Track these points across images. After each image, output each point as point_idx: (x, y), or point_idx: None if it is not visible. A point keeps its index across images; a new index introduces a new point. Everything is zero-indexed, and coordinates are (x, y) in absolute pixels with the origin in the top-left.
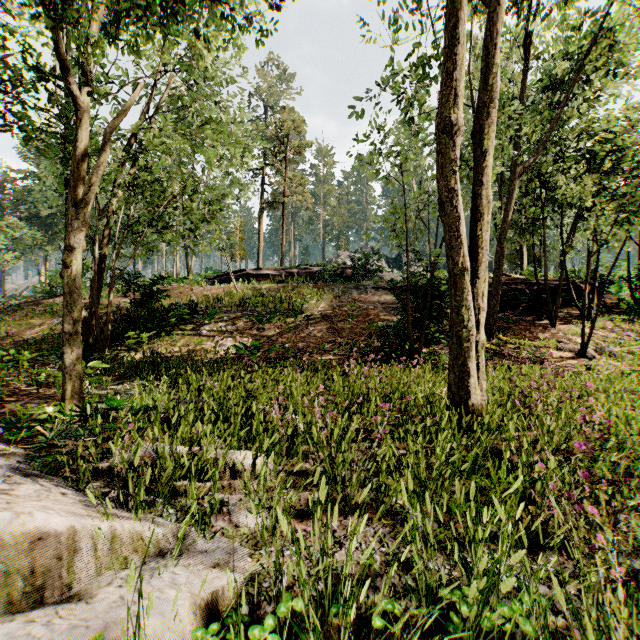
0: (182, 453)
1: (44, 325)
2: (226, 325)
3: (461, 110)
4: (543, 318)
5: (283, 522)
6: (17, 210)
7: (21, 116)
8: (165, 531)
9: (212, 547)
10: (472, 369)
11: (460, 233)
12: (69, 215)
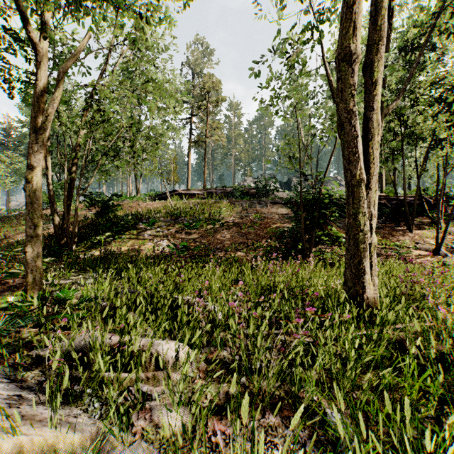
0: (113, 343)
1: None
2: (163, 230)
3: (359, 41)
4: (402, 225)
5: None
6: (18, 149)
7: None
8: (82, 437)
9: None
10: (367, 267)
11: (358, 149)
12: (30, 140)
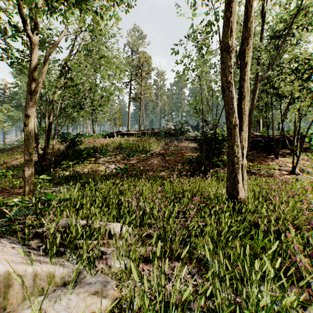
0: (82, 224)
1: (22, 158)
2: (111, 158)
3: (234, 39)
4: (271, 154)
5: (133, 272)
6: (11, 102)
7: (4, 48)
8: (68, 270)
9: (94, 280)
10: (240, 179)
11: (233, 105)
12: (27, 99)
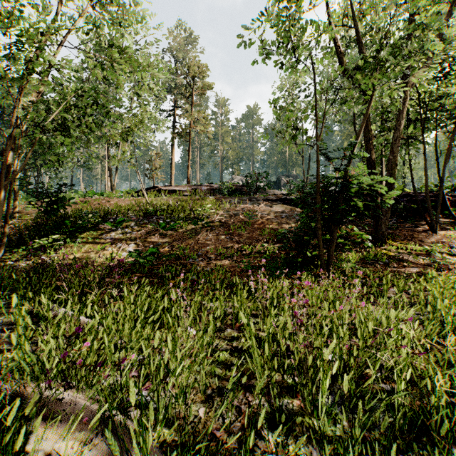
0: None
1: None
2: (132, 231)
3: None
4: (420, 225)
5: None
6: None
7: None
8: None
9: None
10: None
11: None
12: None
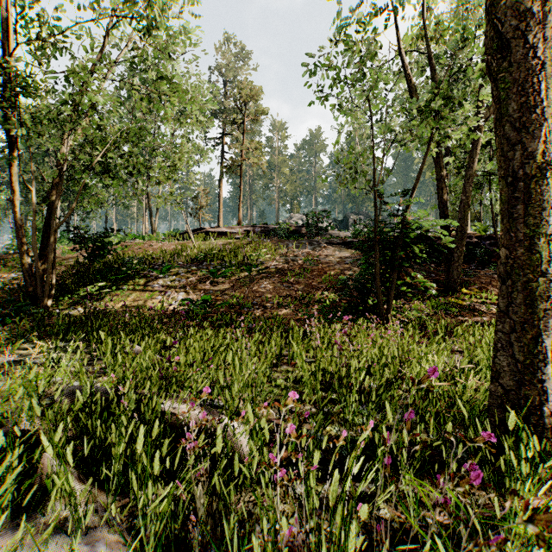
0: None
1: (1, 279)
2: (180, 279)
3: None
4: None
5: None
6: (0, 176)
7: None
8: None
9: None
10: (550, 350)
11: (540, 96)
12: None
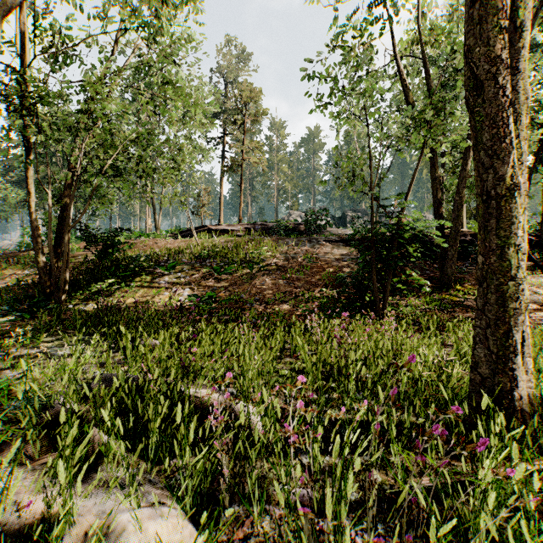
0: (30, 518)
1: (15, 276)
2: (185, 276)
3: None
4: None
5: None
6: (9, 175)
7: None
8: None
9: None
10: (520, 343)
11: (509, 129)
12: None
